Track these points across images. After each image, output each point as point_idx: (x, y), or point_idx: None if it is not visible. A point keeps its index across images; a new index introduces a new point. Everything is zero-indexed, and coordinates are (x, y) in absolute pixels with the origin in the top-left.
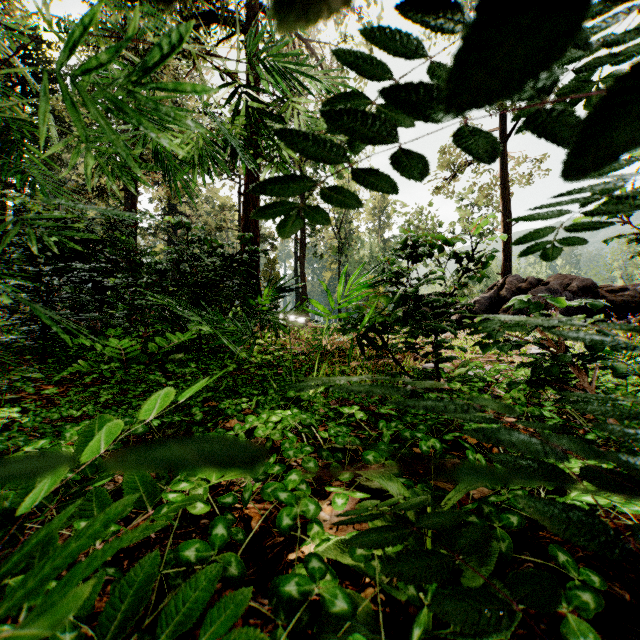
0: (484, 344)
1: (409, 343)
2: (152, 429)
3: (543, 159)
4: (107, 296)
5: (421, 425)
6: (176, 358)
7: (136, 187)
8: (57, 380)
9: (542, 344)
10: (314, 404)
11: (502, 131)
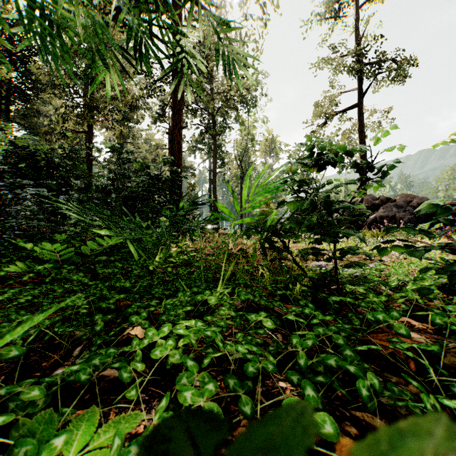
0: (381, 248)
1: (316, 248)
2: (56, 336)
3: (389, 111)
4: (61, 209)
5: (347, 349)
6: (102, 259)
7: (92, 130)
8: (2, 278)
9: (453, 250)
10: (221, 308)
11: (359, 90)
